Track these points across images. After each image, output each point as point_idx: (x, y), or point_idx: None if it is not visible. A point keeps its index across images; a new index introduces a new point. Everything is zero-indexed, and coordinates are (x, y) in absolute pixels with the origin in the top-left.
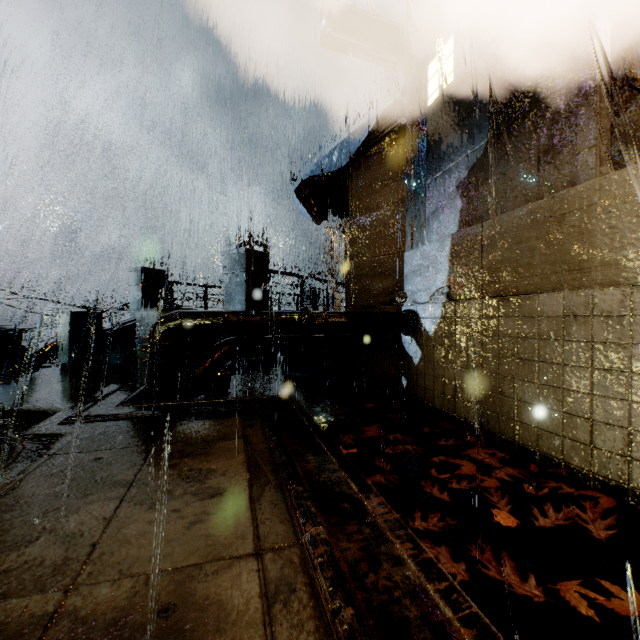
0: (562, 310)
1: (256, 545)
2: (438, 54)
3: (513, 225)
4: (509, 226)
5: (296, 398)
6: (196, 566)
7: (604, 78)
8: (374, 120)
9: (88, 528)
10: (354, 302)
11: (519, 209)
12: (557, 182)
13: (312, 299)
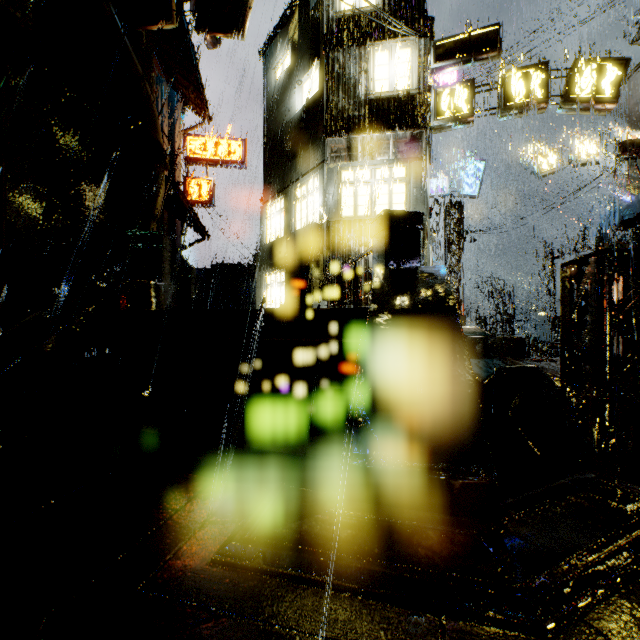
0: None
1: None
2: None
3: None
4: None
5: None
6: None
7: None
8: None
9: None
10: None
11: None
12: None
13: None
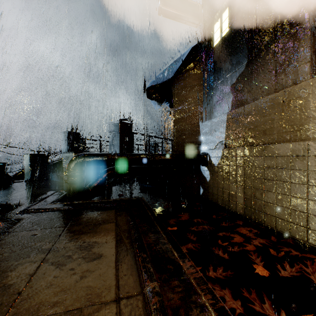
0: (290, 152)
1: (116, 294)
2: (219, 19)
3: (261, 107)
4: (259, 107)
5: (145, 199)
6: (78, 310)
7: (314, 24)
8: (186, 54)
9: (18, 281)
10: (175, 149)
11: (265, 98)
12: (286, 83)
13: (154, 147)
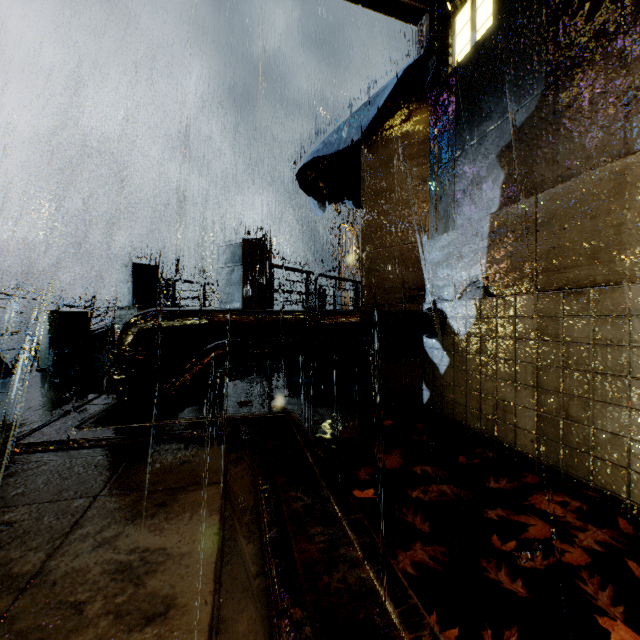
0: None
1: None
2: (469, 0)
3: (585, 194)
4: (579, 196)
5: (298, 417)
6: None
7: None
8: (391, 85)
9: None
10: (366, 299)
11: (595, 171)
12: None
13: (318, 298)
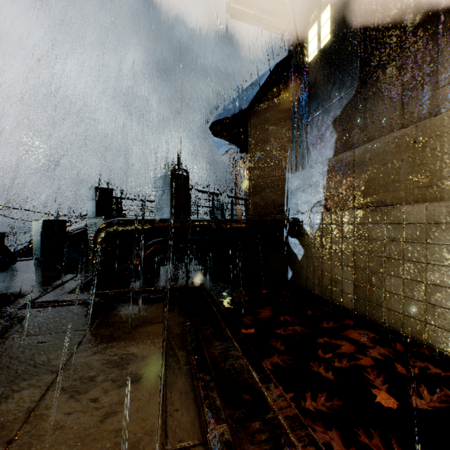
0: (425, 218)
1: (163, 444)
2: (317, 22)
3: (381, 150)
4: (377, 151)
5: (207, 287)
6: None
7: None
8: (267, 74)
9: (9, 421)
10: (252, 212)
11: (386, 137)
12: (419, 113)
13: (221, 210)
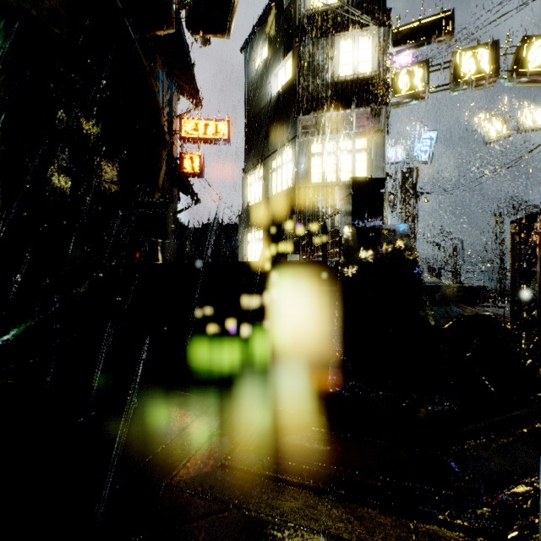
0: None
1: None
2: None
3: None
4: None
5: None
6: None
7: None
8: None
9: None
10: None
11: None
12: None
13: None
